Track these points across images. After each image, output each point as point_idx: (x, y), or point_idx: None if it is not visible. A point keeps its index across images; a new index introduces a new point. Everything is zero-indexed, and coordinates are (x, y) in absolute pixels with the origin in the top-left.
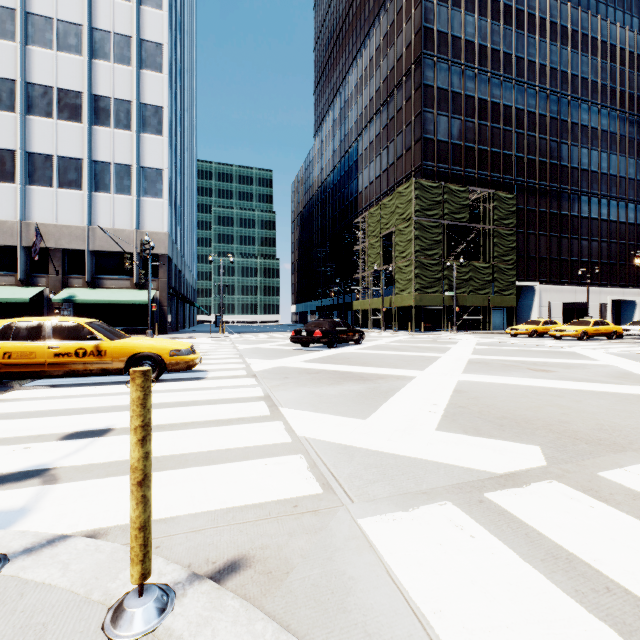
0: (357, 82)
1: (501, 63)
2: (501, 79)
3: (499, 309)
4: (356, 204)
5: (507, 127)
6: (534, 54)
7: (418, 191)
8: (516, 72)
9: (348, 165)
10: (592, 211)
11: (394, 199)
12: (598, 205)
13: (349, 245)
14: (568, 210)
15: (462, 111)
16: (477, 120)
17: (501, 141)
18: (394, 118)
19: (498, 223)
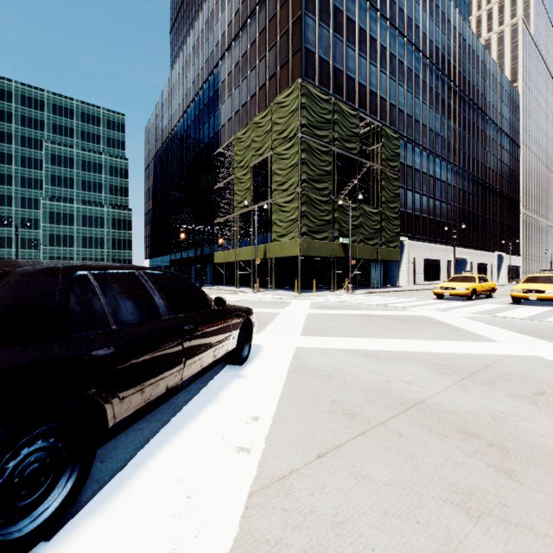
0: None
1: None
2: (378, 14)
3: (380, 264)
4: (218, 140)
5: (383, 69)
6: (403, 3)
7: (305, 99)
8: (390, 14)
9: (208, 95)
10: (442, 174)
11: (270, 113)
12: (445, 169)
13: (209, 189)
14: (427, 169)
15: (344, 32)
16: (358, 49)
17: (378, 82)
18: (265, 28)
19: (385, 163)
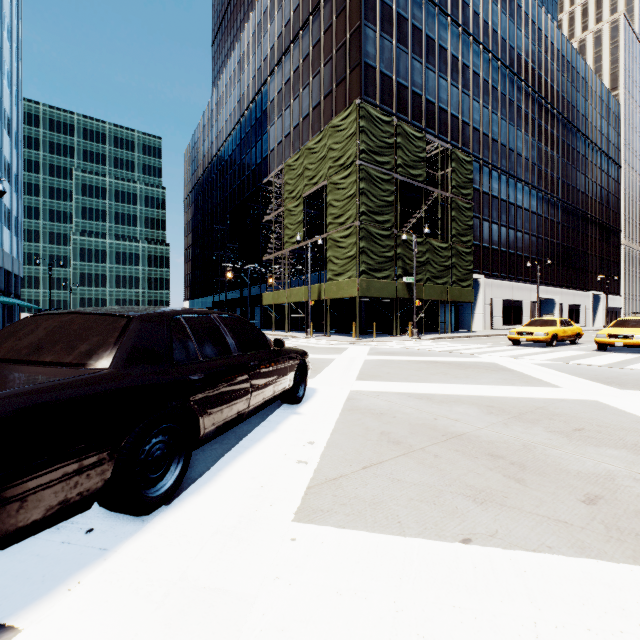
0: (267, 5)
1: (448, 0)
2: (448, 20)
3: (451, 305)
4: (266, 166)
5: (454, 82)
6: (478, 6)
7: (364, 121)
8: (462, 19)
9: (255, 116)
10: (525, 201)
11: (325, 138)
12: (529, 196)
13: (257, 221)
14: (506, 196)
15: (409, 43)
16: (425, 61)
17: (448, 97)
18: (320, 41)
19: (456, 191)
